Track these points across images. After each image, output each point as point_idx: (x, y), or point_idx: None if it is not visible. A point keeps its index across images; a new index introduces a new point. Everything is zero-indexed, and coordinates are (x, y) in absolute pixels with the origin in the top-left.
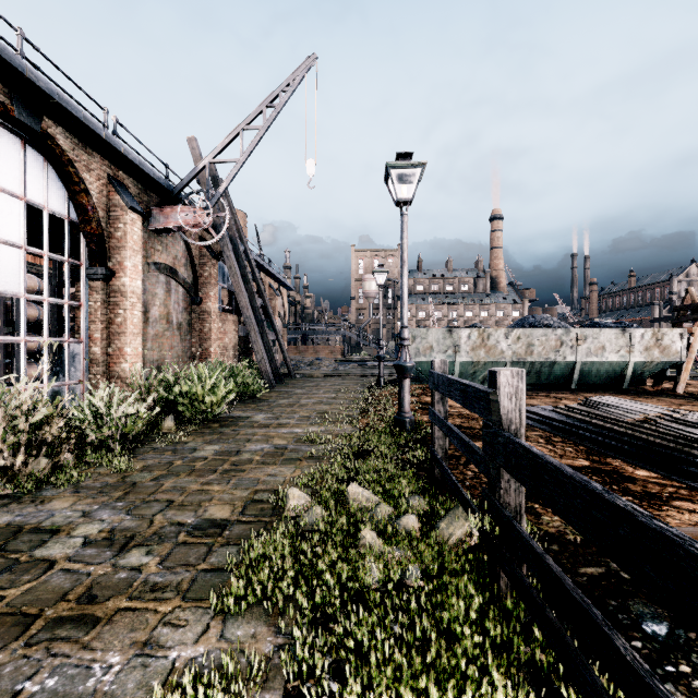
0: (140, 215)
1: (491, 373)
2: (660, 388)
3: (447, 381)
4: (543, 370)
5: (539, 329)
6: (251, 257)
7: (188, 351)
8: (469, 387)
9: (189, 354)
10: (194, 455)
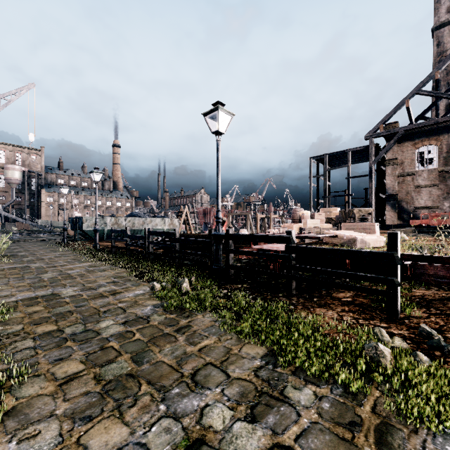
0: None
1: (126, 228)
2: None
3: (117, 230)
4: (138, 232)
5: (137, 218)
6: None
7: None
8: (123, 230)
9: None
10: (26, 259)
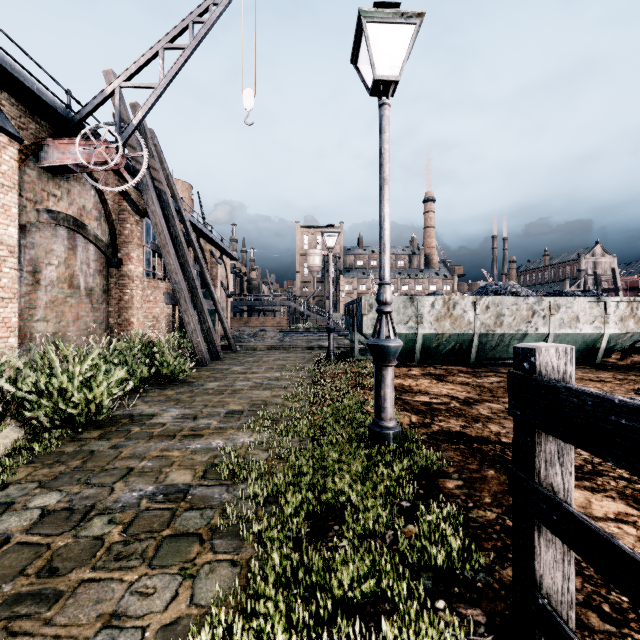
0: (13, 139)
1: None
2: (629, 362)
3: None
4: (512, 343)
5: (509, 297)
6: (186, 218)
7: (102, 322)
8: None
9: (104, 326)
10: None
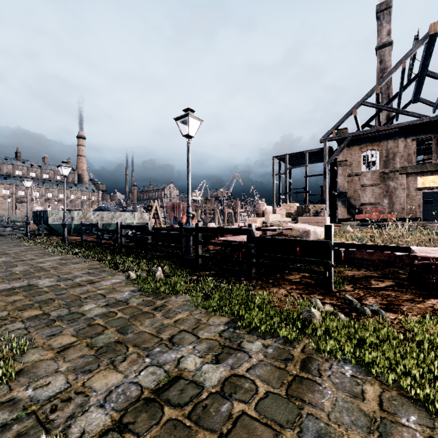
0: None
1: (97, 222)
2: None
3: (88, 224)
4: (107, 226)
5: (106, 212)
6: None
7: None
8: (94, 224)
9: None
10: None
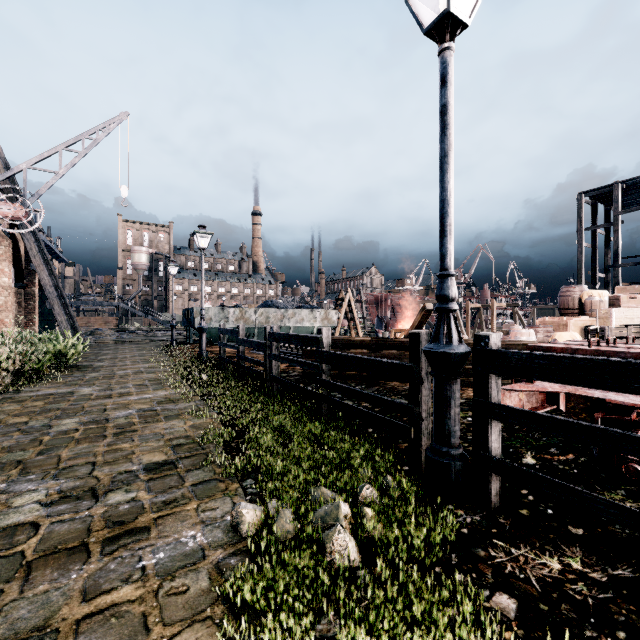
0: None
1: (238, 325)
2: None
3: (226, 330)
4: None
5: (272, 309)
6: (39, 236)
7: None
8: (233, 330)
9: None
10: (89, 376)
